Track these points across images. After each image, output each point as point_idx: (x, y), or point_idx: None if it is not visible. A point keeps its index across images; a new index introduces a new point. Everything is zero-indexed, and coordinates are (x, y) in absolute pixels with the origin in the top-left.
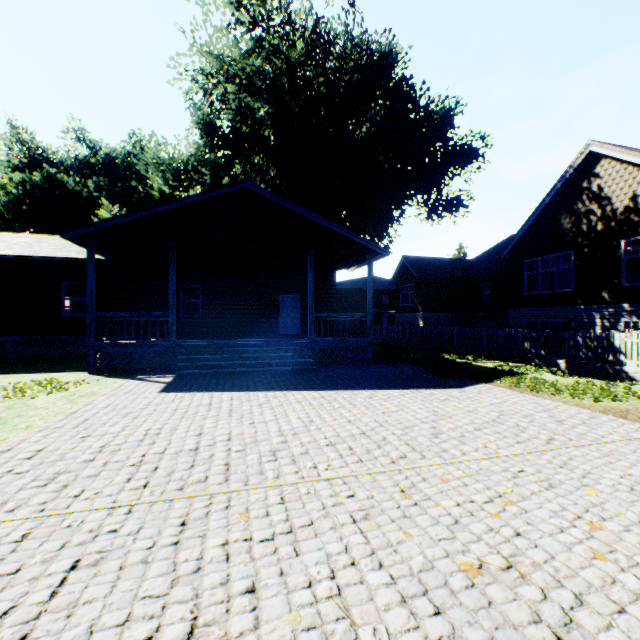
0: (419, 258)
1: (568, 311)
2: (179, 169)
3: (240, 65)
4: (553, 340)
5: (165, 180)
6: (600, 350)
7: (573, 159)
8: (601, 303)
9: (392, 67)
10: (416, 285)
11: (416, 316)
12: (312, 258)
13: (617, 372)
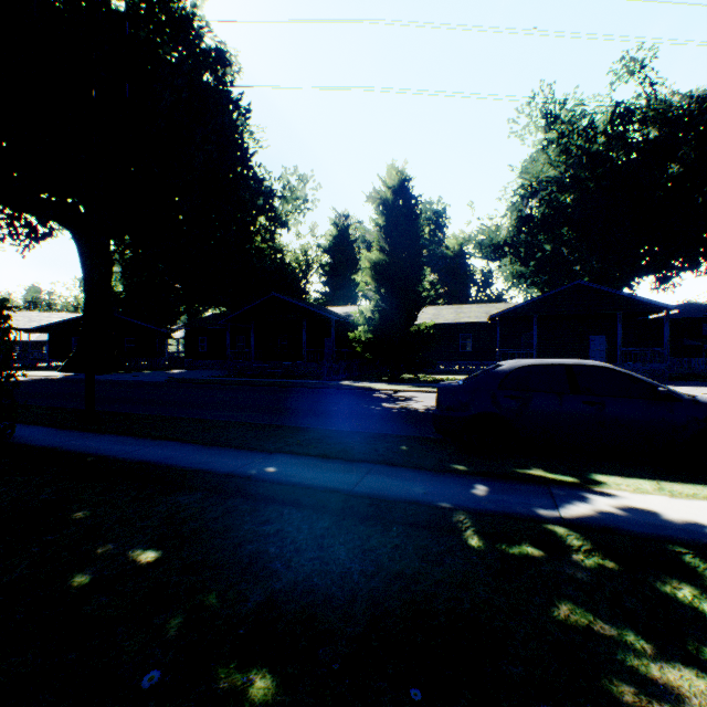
0: None
1: None
2: (495, 247)
3: (550, 173)
4: None
5: (485, 256)
6: None
7: None
8: None
9: (703, 113)
10: None
11: None
12: (620, 316)
13: None
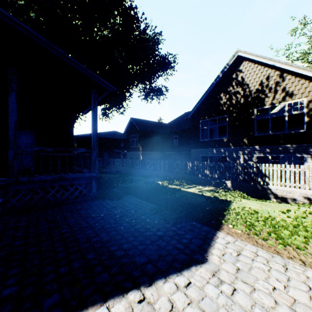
0: (140, 120)
1: (225, 150)
2: None
3: None
4: (223, 168)
5: None
6: (253, 175)
7: (229, 60)
8: (243, 145)
9: None
10: (139, 135)
11: (139, 153)
12: (14, 77)
13: (264, 189)
